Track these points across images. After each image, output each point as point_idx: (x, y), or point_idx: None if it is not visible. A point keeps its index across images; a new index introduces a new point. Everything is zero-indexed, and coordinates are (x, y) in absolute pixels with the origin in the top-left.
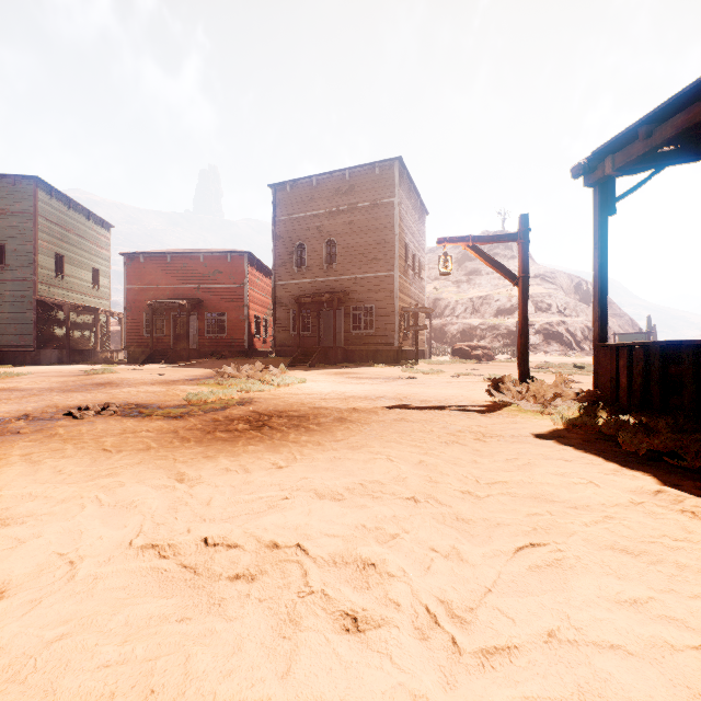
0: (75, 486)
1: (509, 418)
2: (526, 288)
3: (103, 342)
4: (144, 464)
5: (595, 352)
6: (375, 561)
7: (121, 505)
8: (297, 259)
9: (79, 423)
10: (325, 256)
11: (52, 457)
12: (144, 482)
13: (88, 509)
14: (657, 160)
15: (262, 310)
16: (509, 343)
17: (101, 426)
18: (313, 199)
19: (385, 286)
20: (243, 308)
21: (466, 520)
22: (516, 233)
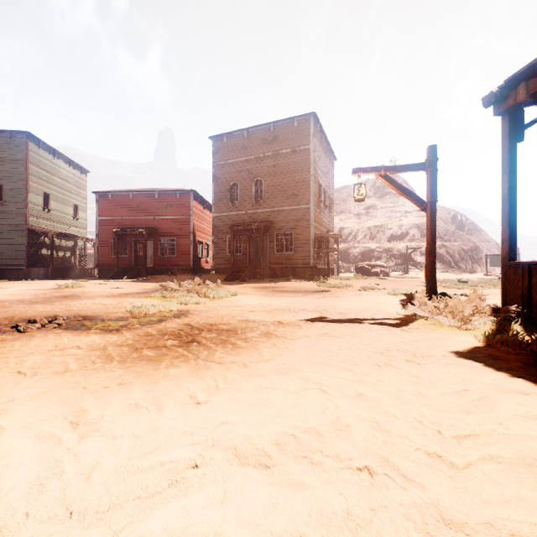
0: None
1: (430, 334)
2: (434, 212)
3: (81, 262)
4: (46, 396)
5: (504, 269)
6: None
7: None
8: (232, 195)
9: (19, 337)
10: (254, 193)
11: None
12: (29, 427)
13: None
14: None
15: (204, 236)
16: (401, 262)
17: (36, 341)
18: (245, 148)
19: (302, 216)
20: (189, 235)
21: (458, 525)
22: (424, 163)
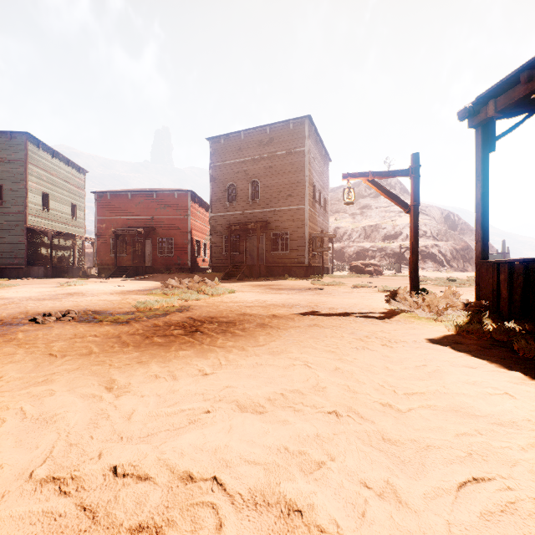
0: (6, 395)
1: (408, 325)
2: (416, 215)
3: (79, 260)
4: (80, 370)
5: (477, 267)
6: (301, 506)
7: (43, 418)
8: (229, 195)
9: (39, 328)
10: (251, 194)
11: (0, 362)
12: (74, 390)
13: (6, 424)
14: (531, 105)
15: (202, 236)
16: (394, 261)
17: (56, 331)
18: (241, 149)
19: (297, 216)
20: (187, 234)
21: (392, 441)
22: (408, 169)
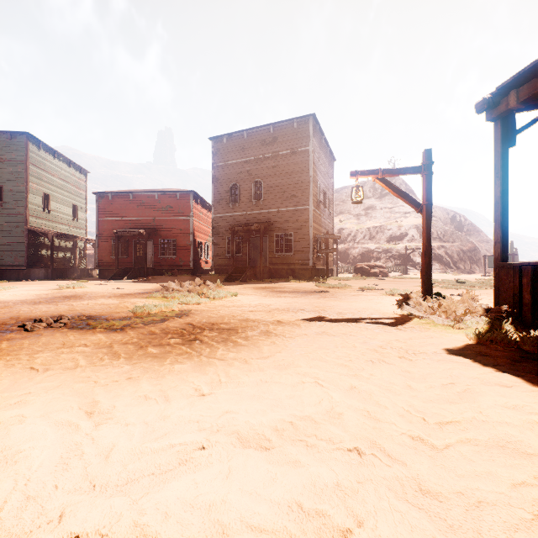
0: None
1: (424, 333)
2: (429, 214)
3: (81, 262)
4: (60, 389)
5: (496, 270)
6: None
7: (3, 456)
8: (231, 196)
9: (27, 335)
10: (254, 194)
11: None
12: (48, 416)
13: None
14: None
15: (204, 237)
16: (400, 263)
17: (44, 339)
18: (244, 149)
19: (301, 217)
20: (189, 235)
21: (433, 494)
22: (420, 166)
